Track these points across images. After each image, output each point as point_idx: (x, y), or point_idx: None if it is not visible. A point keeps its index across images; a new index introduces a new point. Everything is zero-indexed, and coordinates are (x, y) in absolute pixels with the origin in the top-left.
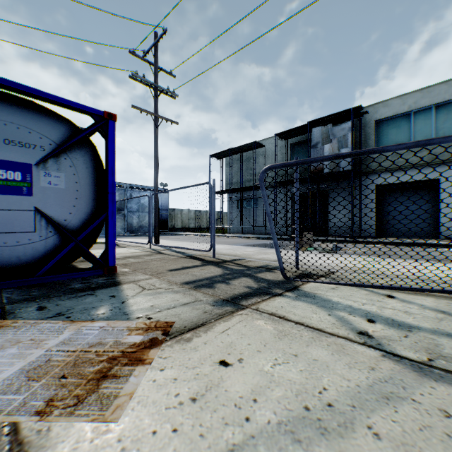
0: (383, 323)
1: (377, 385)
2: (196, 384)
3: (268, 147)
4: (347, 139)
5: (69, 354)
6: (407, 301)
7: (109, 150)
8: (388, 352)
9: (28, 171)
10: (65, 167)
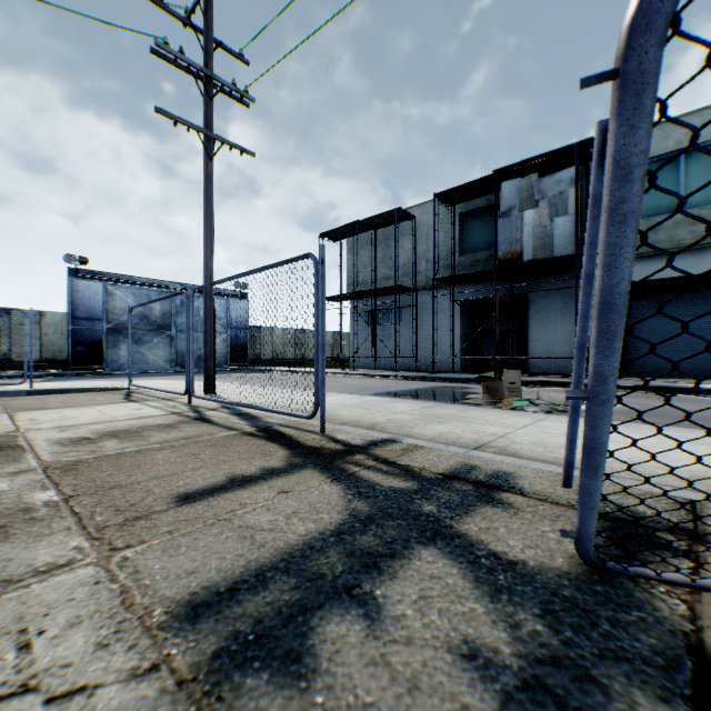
0: None
1: None
2: None
3: (420, 219)
4: (566, 200)
5: None
6: None
7: None
8: None
9: None
10: None
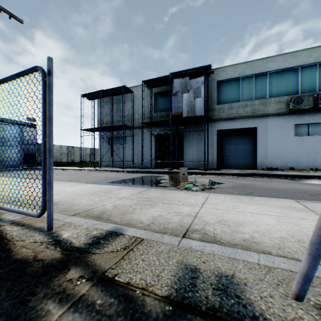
0: None
1: None
2: None
3: (135, 93)
4: (200, 91)
5: None
6: None
7: None
8: None
9: None
10: None
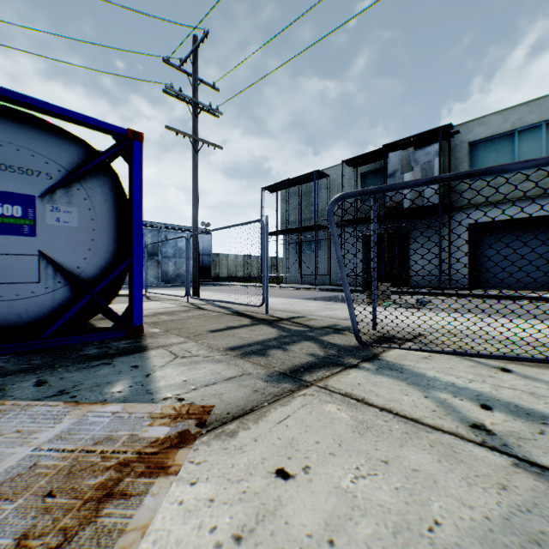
0: (503, 410)
1: (516, 517)
2: (242, 510)
3: (333, 177)
4: (432, 166)
5: (65, 455)
6: (530, 377)
7: (134, 178)
8: (521, 459)
9: (30, 205)
10: (78, 199)
